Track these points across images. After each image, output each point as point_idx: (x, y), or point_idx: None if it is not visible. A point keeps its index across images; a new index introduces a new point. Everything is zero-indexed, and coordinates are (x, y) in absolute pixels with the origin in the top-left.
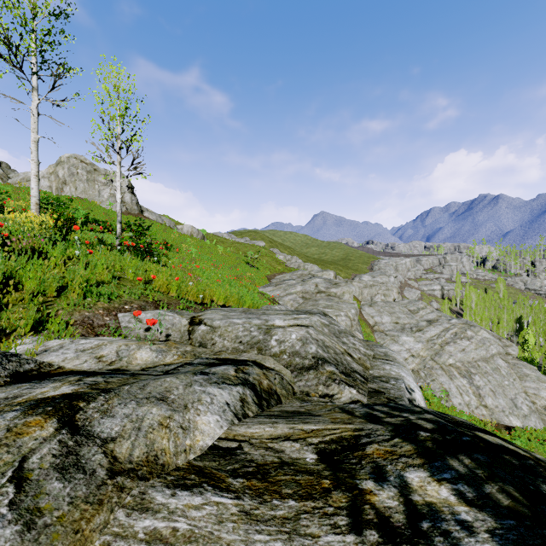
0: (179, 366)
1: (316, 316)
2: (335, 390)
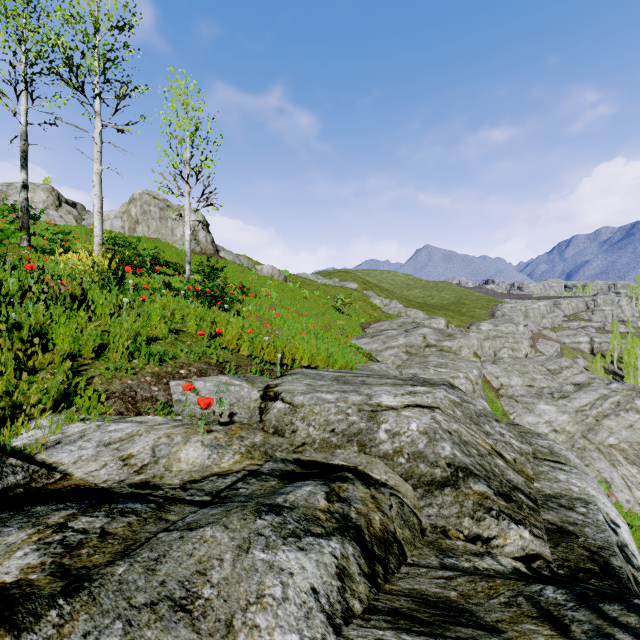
0: (239, 479)
1: (441, 389)
2: (493, 529)
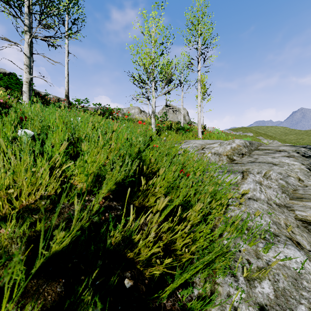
0: None
1: None
2: None
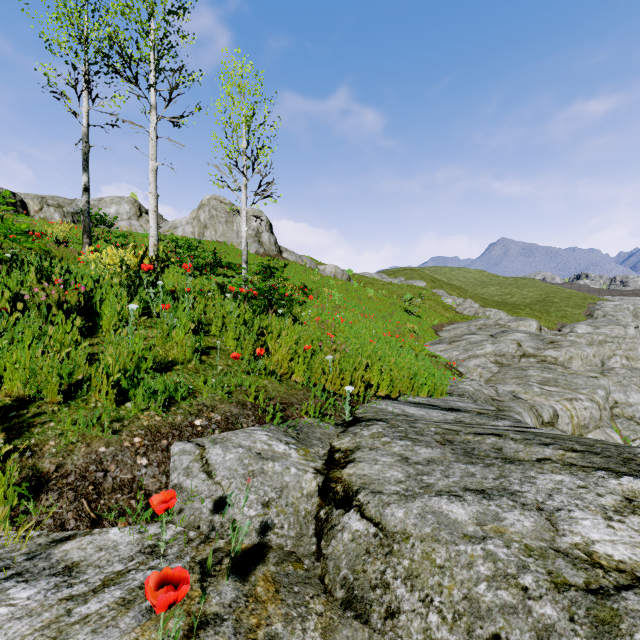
0: None
1: None
2: None
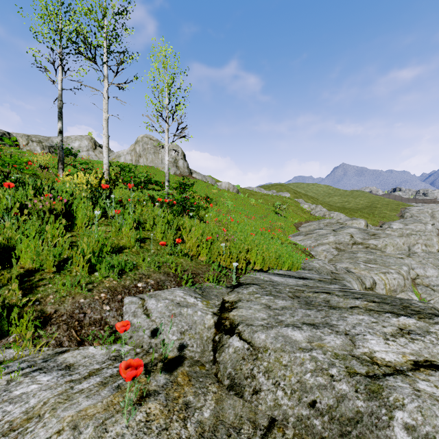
0: None
1: (438, 324)
2: None
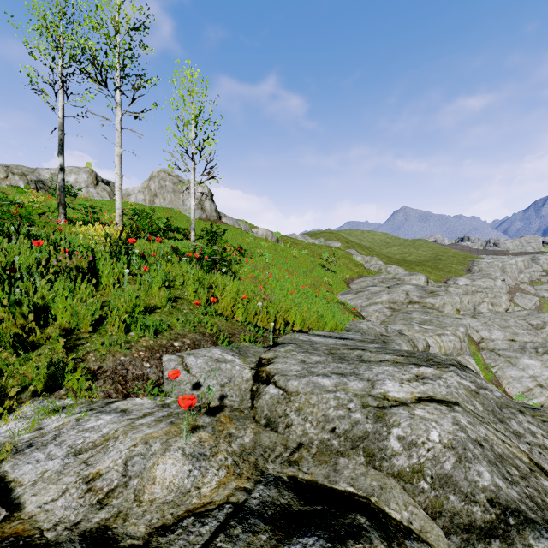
0: (220, 526)
1: (451, 372)
2: None
